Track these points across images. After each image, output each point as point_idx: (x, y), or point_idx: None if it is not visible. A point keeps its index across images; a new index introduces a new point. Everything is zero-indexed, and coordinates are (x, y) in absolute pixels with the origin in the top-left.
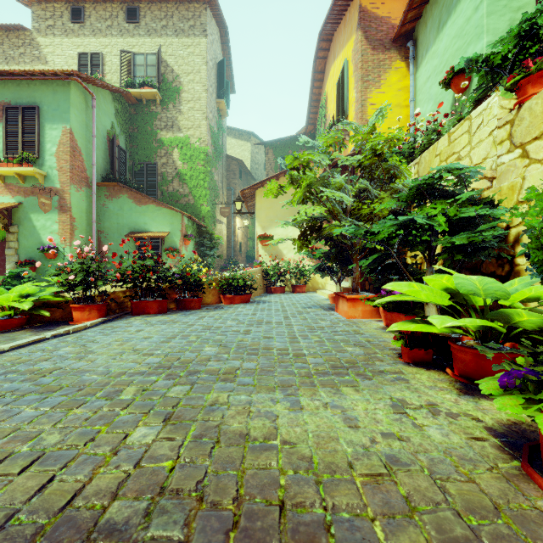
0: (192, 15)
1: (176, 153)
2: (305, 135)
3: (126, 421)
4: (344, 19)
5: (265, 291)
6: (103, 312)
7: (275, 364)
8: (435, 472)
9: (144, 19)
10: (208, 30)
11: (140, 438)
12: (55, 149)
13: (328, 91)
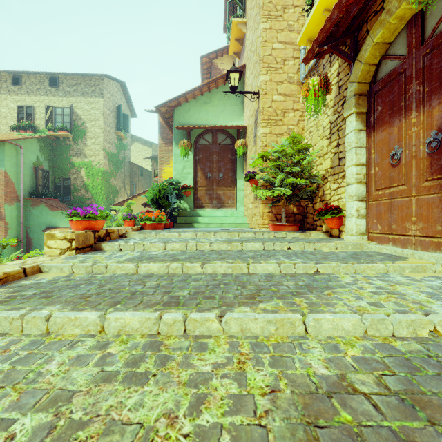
0: (93, 83)
1: (83, 171)
2: None
3: None
4: None
5: None
6: None
7: None
8: None
9: (62, 85)
10: (105, 92)
11: None
12: None
13: None
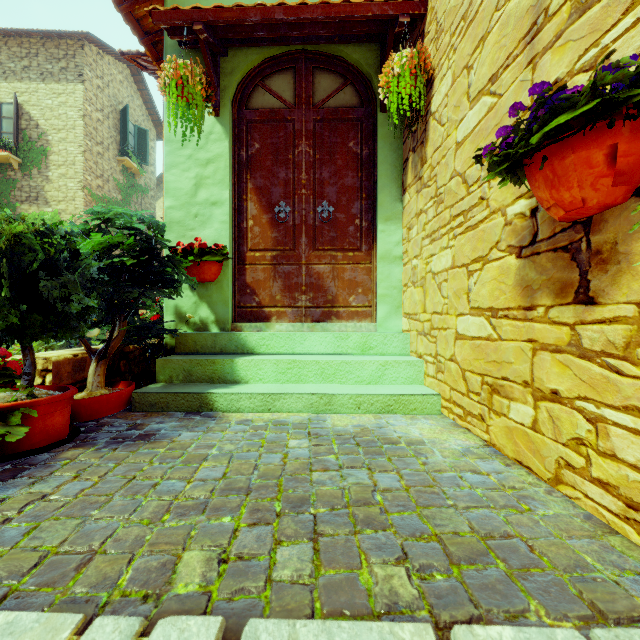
0: (63, 54)
1: None
2: None
3: None
4: None
5: None
6: None
7: None
8: None
9: None
10: (87, 73)
11: None
12: None
13: None
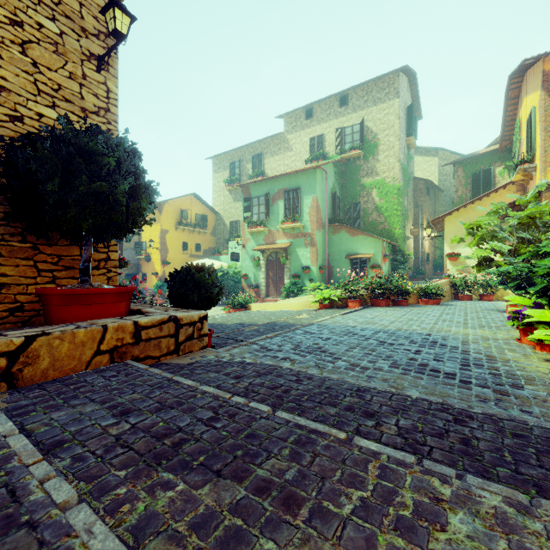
0: (387, 85)
1: (375, 192)
2: (500, 150)
3: (410, 326)
4: (533, 69)
5: (453, 298)
6: (360, 304)
7: (453, 324)
8: (491, 337)
9: (351, 101)
10: (400, 90)
11: (416, 328)
12: (308, 210)
13: (522, 117)
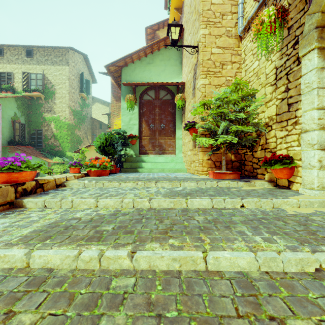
0: (61, 54)
1: (53, 124)
2: None
3: None
4: None
5: None
6: None
7: None
8: None
9: (36, 56)
10: (70, 61)
11: None
12: None
13: None
